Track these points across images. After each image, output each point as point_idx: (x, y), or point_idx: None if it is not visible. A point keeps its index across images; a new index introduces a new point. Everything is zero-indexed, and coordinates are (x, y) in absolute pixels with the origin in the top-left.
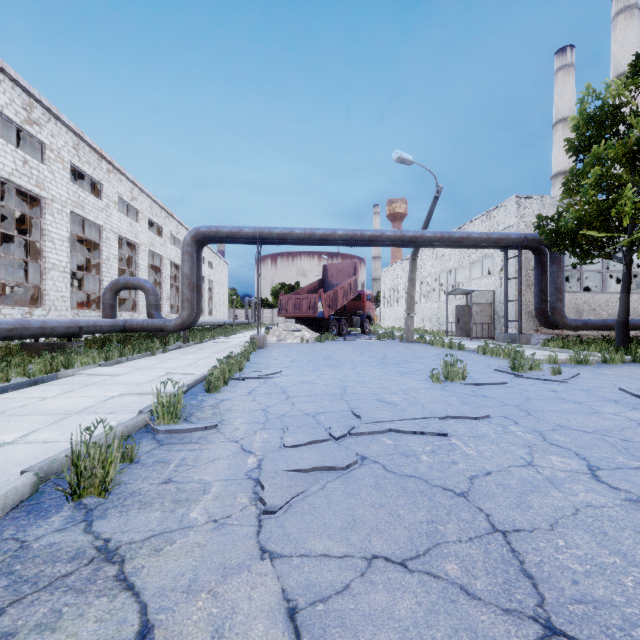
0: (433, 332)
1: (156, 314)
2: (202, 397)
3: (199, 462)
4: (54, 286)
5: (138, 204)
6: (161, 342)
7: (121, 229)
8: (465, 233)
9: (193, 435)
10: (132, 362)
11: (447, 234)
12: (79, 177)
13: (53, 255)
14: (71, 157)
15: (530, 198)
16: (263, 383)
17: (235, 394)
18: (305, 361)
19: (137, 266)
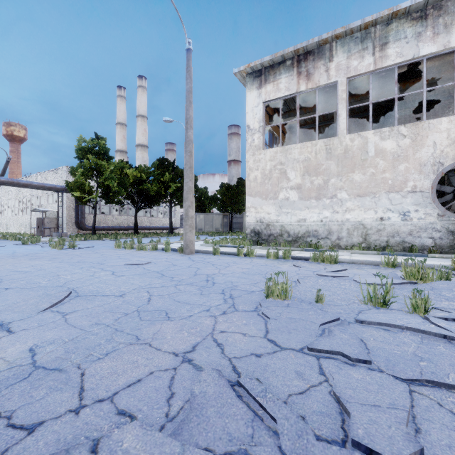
0: (24, 234)
1: None
2: None
3: None
4: None
5: None
6: None
7: None
8: (29, 182)
9: None
10: None
11: (17, 181)
12: None
13: None
14: None
15: None
16: None
17: None
18: None
19: None
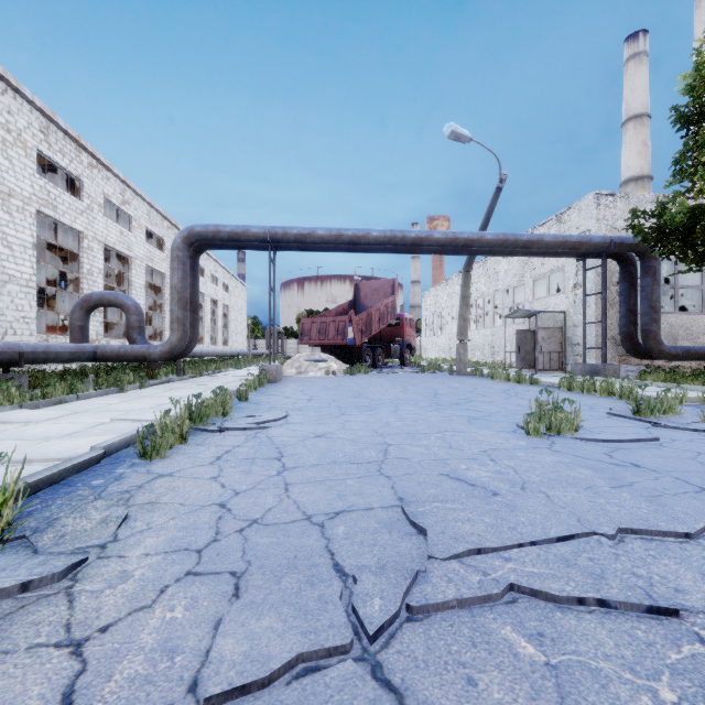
0: (487, 364)
1: (139, 339)
2: (125, 469)
3: None
4: (12, 304)
5: (131, 209)
6: (146, 375)
7: (108, 238)
8: (535, 235)
9: None
10: (82, 401)
11: (512, 236)
12: (58, 175)
13: (10, 264)
14: (37, 143)
15: (612, 195)
16: (251, 437)
17: (190, 462)
18: (327, 400)
19: (130, 284)
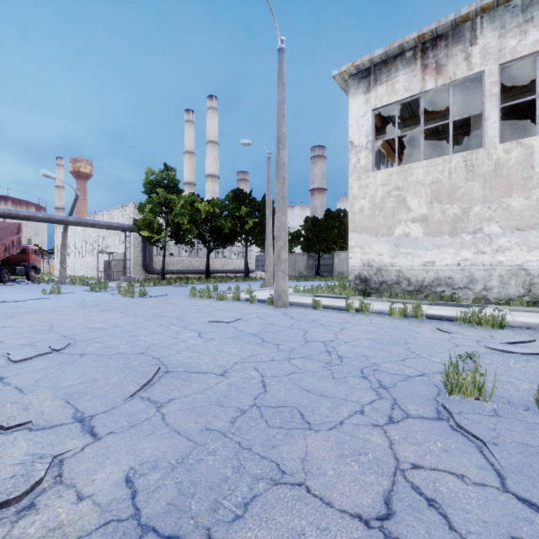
0: (91, 278)
1: None
2: None
3: None
4: None
5: None
6: None
7: None
8: (97, 221)
9: None
10: None
11: (84, 220)
12: None
13: None
14: None
15: None
16: None
17: None
18: None
19: None
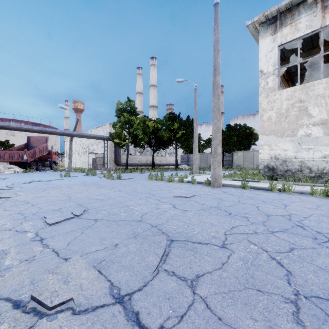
0: (85, 168)
1: None
2: None
3: None
4: None
5: None
6: None
7: None
8: (88, 134)
9: None
10: None
11: (82, 134)
12: None
13: None
14: None
15: None
16: (3, 180)
17: None
18: (18, 177)
19: None
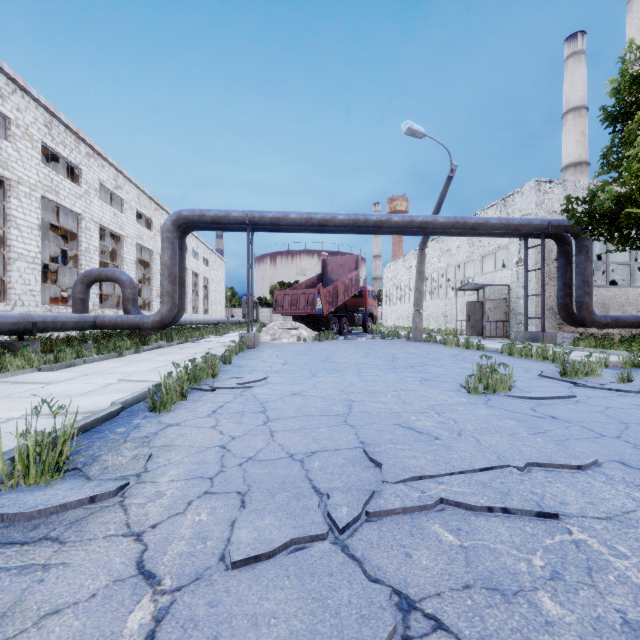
0: (440, 331)
1: (133, 309)
2: (140, 420)
3: (5, 628)
4: (20, 278)
5: (123, 193)
6: (139, 341)
7: (103, 219)
8: (482, 218)
9: (64, 515)
10: (89, 365)
11: (462, 219)
12: (58, 163)
13: (19, 244)
14: (42, 136)
15: (551, 182)
16: (238, 395)
17: (191, 414)
18: (299, 364)
19: (122, 260)
